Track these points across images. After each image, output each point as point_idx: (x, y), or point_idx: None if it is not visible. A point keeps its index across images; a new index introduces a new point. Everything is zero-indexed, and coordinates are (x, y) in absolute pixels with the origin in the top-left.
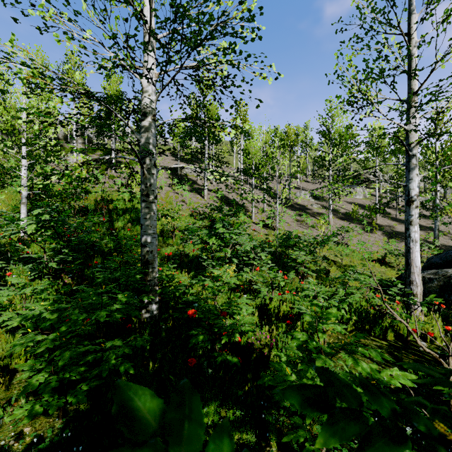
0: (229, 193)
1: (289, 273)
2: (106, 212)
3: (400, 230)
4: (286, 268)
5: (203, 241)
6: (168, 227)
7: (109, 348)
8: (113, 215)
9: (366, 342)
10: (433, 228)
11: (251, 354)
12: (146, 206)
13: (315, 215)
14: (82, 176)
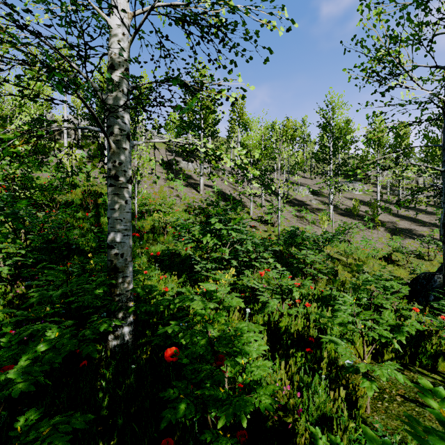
0: (226, 189)
1: (294, 275)
2: (93, 207)
3: (402, 226)
4: (290, 269)
5: (196, 238)
6: (160, 223)
7: (18, 433)
8: (101, 210)
9: (414, 378)
10: (436, 224)
11: (265, 423)
12: (114, 192)
13: (314, 210)
14: (68, 168)
